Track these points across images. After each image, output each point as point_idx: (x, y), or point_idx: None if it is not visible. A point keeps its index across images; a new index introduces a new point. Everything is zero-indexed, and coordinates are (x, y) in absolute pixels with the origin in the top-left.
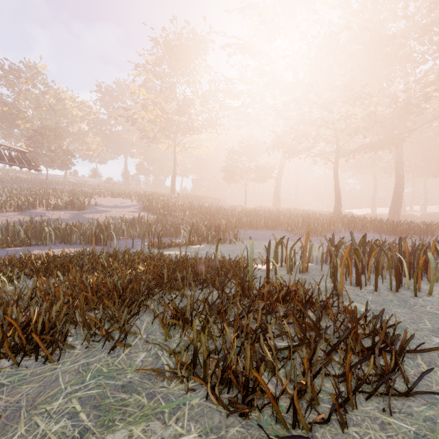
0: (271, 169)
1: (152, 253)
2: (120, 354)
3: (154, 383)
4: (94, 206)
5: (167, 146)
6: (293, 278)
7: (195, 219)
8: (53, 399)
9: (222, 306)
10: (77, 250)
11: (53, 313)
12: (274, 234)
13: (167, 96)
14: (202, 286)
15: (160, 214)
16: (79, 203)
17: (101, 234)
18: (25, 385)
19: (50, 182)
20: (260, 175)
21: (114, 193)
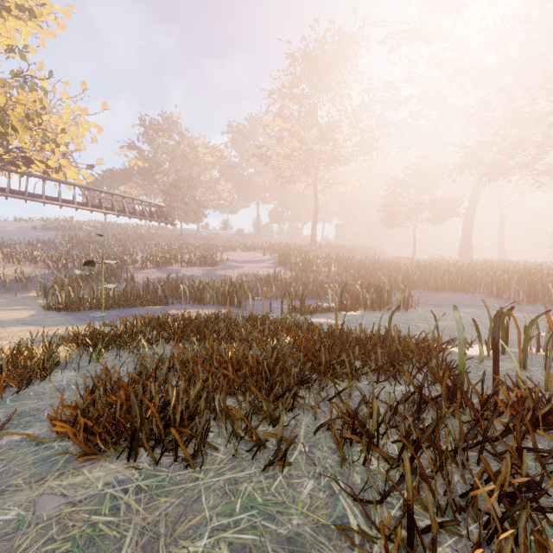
0: (456, 203)
1: (296, 320)
2: (276, 475)
3: (338, 549)
4: (226, 261)
5: (306, 185)
6: (536, 377)
7: (345, 276)
8: (196, 534)
9: (436, 425)
10: (210, 311)
11: (192, 398)
12: (468, 299)
13: (307, 122)
14: (376, 376)
15: (299, 270)
16: (212, 258)
17: (234, 294)
18: (163, 497)
19: (184, 237)
20: (439, 213)
21: (246, 246)
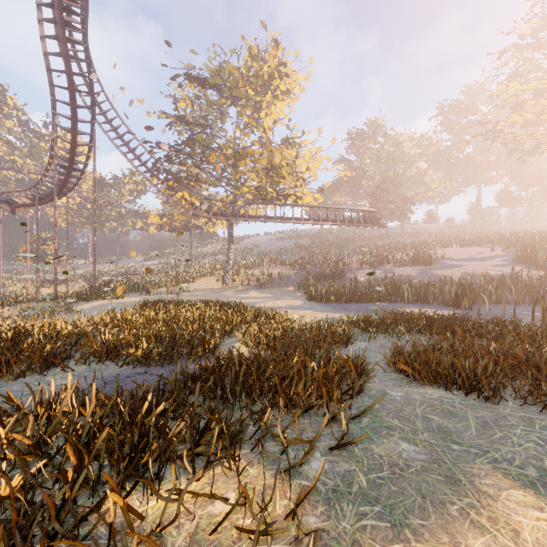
0: None
1: None
2: None
3: None
4: (441, 259)
5: None
6: None
7: None
8: (511, 428)
9: None
10: (438, 311)
11: (481, 367)
12: None
13: None
14: None
15: None
16: (425, 257)
17: (464, 296)
18: (480, 410)
19: (388, 236)
20: None
21: (465, 241)
